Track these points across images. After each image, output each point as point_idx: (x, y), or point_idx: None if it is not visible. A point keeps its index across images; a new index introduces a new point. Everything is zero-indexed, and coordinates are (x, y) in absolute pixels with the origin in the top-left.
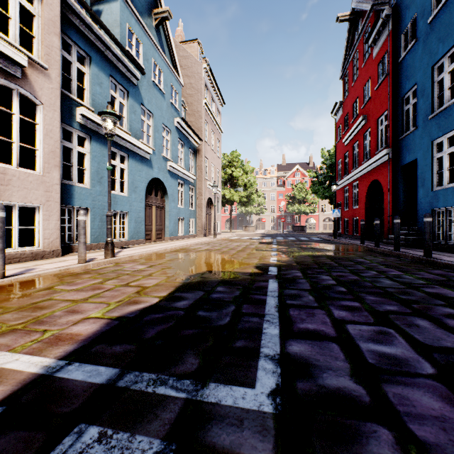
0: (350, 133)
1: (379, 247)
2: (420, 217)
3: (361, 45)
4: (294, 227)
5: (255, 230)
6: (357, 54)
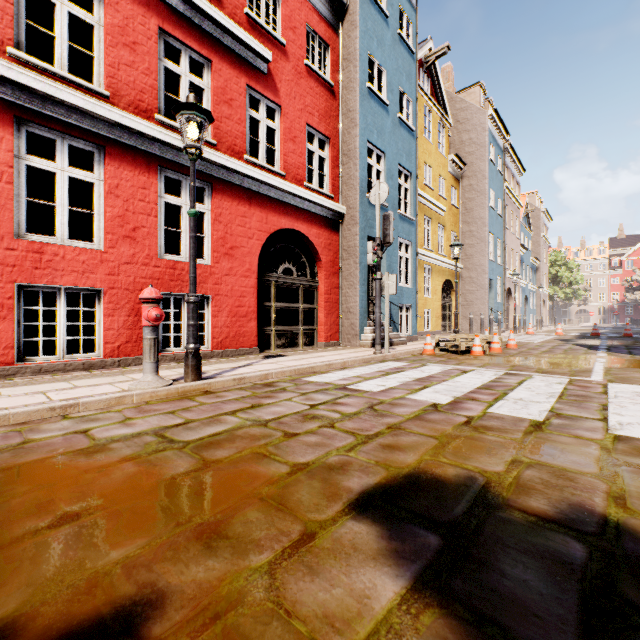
0: None
1: None
2: None
3: None
4: (632, 320)
5: (578, 323)
6: None
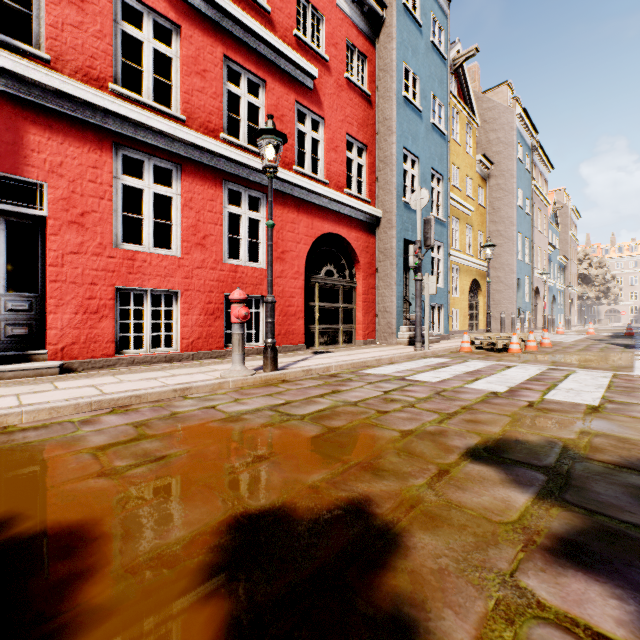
0: None
1: None
2: None
3: None
4: None
5: (608, 323)
6: None
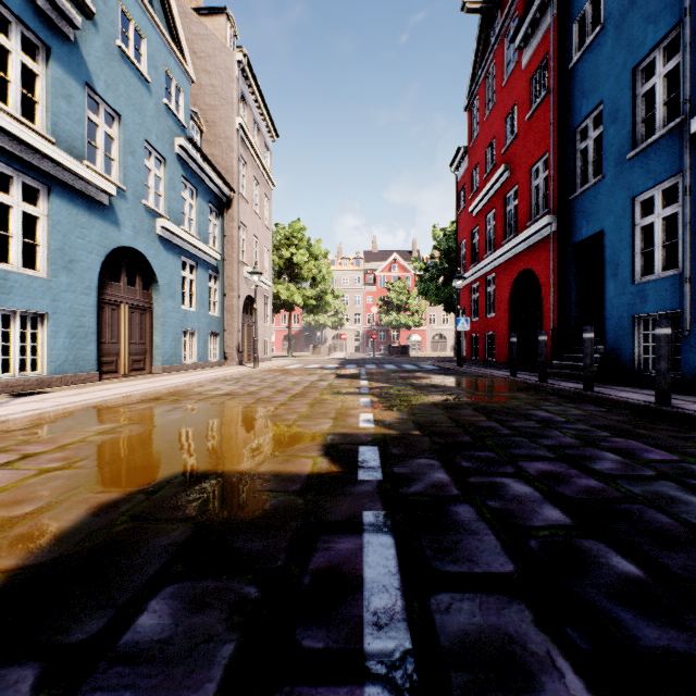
0: (483, 196)
1: (549, 384)
2: (609, 330)
3: (501, 51)
4: (392, 348)
5: (330, 352)
6: (493, 68)
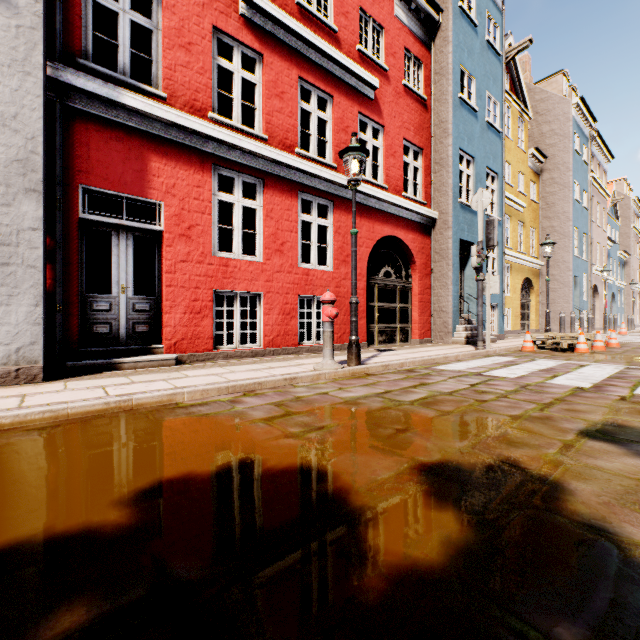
0: None
1: None
2: None
3: None
4: None
5: None
6: None
